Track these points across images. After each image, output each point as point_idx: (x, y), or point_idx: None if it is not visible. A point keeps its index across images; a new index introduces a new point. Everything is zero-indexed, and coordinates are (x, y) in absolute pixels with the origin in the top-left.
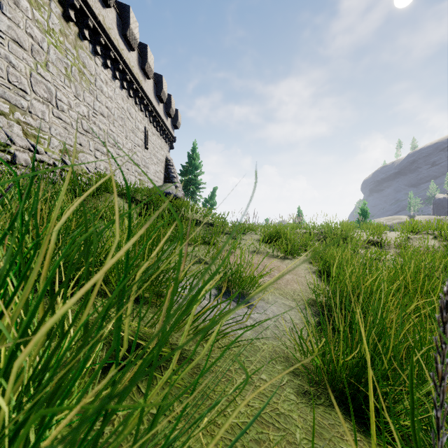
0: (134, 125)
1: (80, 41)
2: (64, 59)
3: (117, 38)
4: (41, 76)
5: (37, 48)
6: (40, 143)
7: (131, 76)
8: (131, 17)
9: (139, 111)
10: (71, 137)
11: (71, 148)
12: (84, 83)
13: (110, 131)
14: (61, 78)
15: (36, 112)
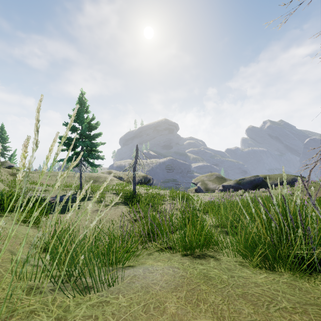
0: None
1: None
2: None
3: None
4: None
5: None
6: None
7: None
8: None
9: None
10: None
11: None
12: None
13: None
14: None
15: None
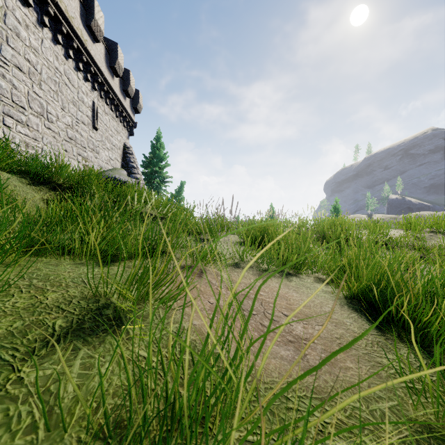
0: (75, 96)
1: None
2: None
3: None
4: None
5: None
6: None
7: (69, 29)
8: None
9: (84, 80)
10: None
11: None
12: None
13: (35, 94)
14: None
15: None
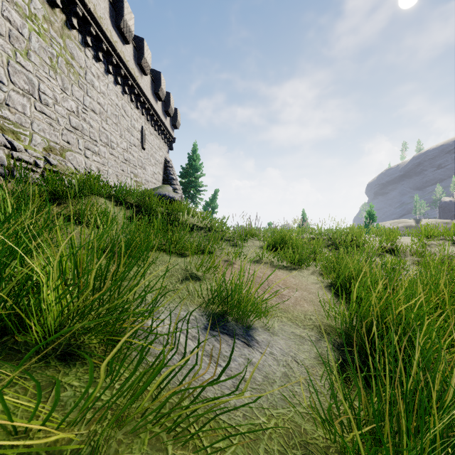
0: (129, 124)
1: (68, 30)
2: (48, 48)
3: (110, 29)
4: (21, 66)
5: (16, 34)
6: (20, 140)
7: (126, 71)
8: (125, 7)
9: (135, 109)
10: (56, 134)
11: (56, 146)
12: (72, 76)
13: (103, 129)
14: (46, 69)
15: (15, 105)
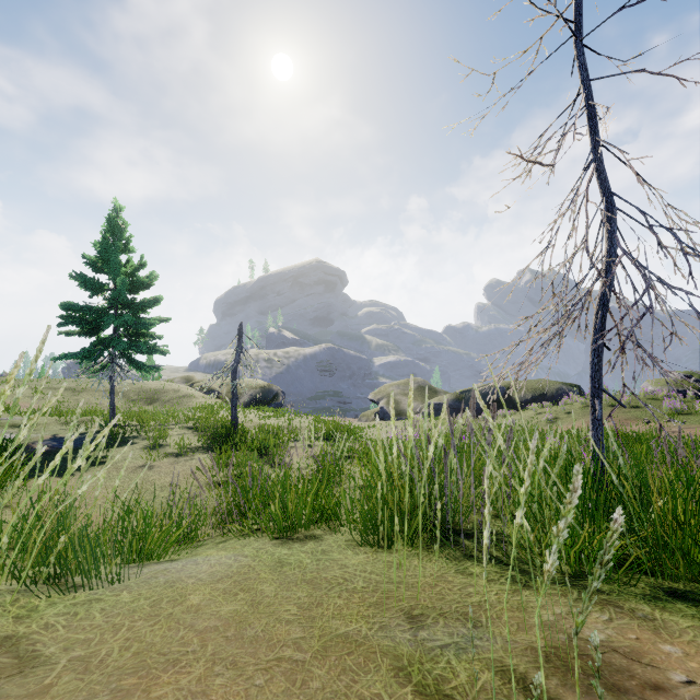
0: None
1: None
2: None
3: None
4: None
5: None
6: None
7: None
8: None
9: None
10: None
11: None
12: None
13: None
14: None
15: None
